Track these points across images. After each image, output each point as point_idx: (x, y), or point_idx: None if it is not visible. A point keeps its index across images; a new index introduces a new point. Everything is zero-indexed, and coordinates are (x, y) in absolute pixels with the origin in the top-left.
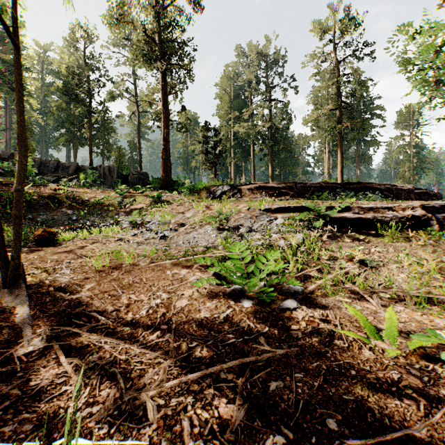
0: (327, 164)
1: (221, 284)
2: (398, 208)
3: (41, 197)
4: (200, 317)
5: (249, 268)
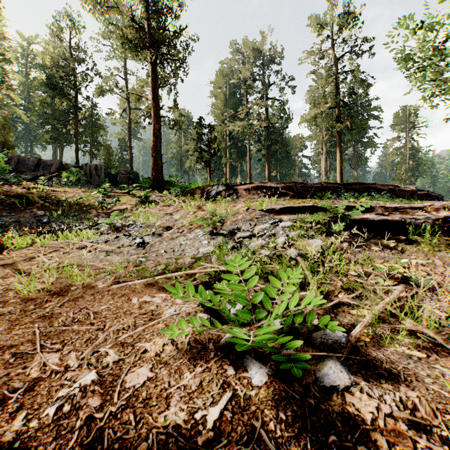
0: (324, 165)
1: (212, 323)
2: (429, 209)
3: (7, 196)
4: (165, 424)
5: (256, 297)
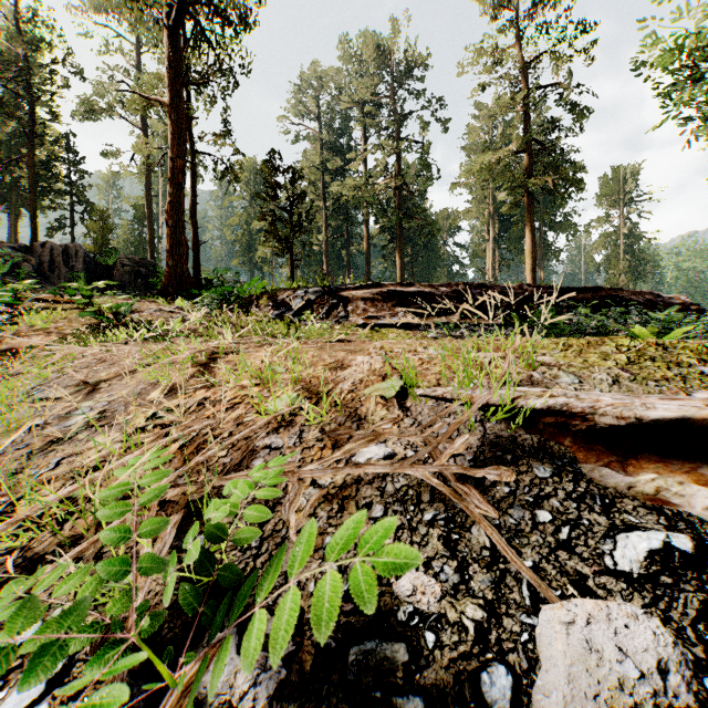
0: (491, 260)
1: None
2: None
3: None
4: None
5: None
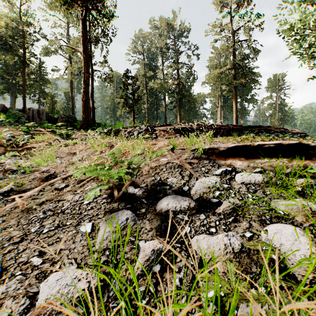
0: (219, 115)
1: None
2: None
3: None
4: None
5: None
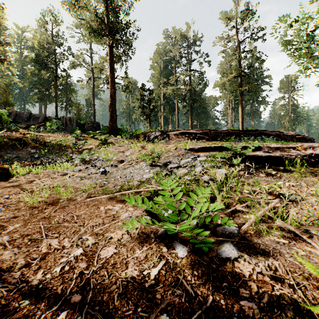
0: (230, 117)
1: (153, 222)
2: (300, 148)
3: (10, 139)
4: (126, 276)
5: (181, 206)
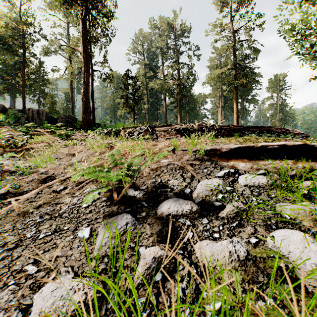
0: (220, 116)
1: None
2: None
3: None
4: None
5: None
